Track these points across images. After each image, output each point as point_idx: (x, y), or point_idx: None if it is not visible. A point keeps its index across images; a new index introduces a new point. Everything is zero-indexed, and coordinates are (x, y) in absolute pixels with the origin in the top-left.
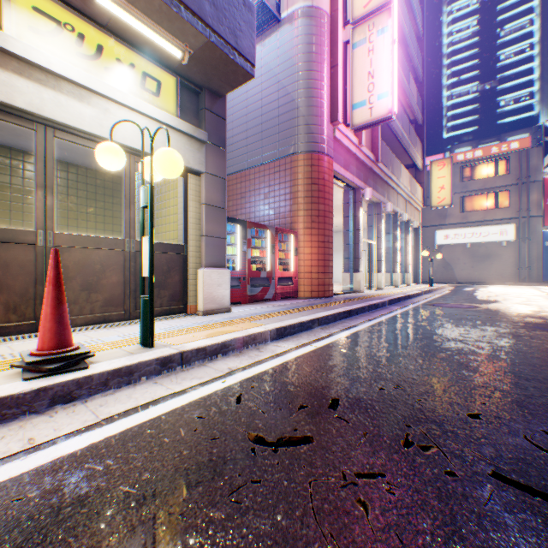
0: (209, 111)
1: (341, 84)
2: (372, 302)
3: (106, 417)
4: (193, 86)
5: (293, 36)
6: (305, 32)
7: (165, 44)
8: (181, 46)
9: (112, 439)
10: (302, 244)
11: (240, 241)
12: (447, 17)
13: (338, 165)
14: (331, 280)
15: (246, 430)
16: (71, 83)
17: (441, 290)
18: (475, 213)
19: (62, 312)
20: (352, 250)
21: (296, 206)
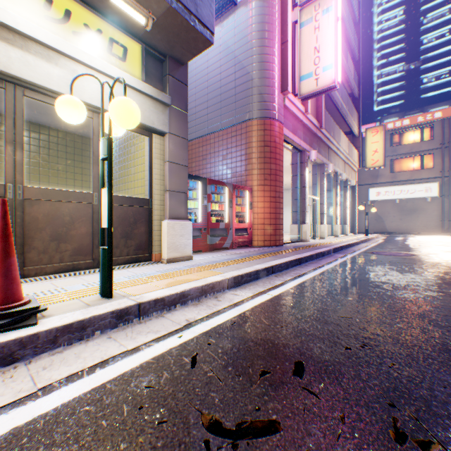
0: (172, 77)
1: (290, 58)
2: (319, 251)
3: (44, 385)
4: (157, 53)
5: (248, 16)
6: (258, 13)
7: (129, 9)
8: (144, 13)
9: (40, 421)
10: (256, 199)
11: (201, 196)
12: (377, 8)
13: (287, 130)
14: (282, 231)
15: (199, 408)
16: (39, 44)
17: (375, 239)
18: (403, 173)
19: (9, 265)
20: (299, 204)
21: (251, 166)
